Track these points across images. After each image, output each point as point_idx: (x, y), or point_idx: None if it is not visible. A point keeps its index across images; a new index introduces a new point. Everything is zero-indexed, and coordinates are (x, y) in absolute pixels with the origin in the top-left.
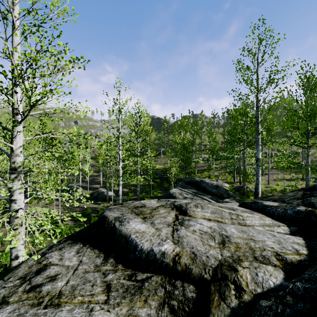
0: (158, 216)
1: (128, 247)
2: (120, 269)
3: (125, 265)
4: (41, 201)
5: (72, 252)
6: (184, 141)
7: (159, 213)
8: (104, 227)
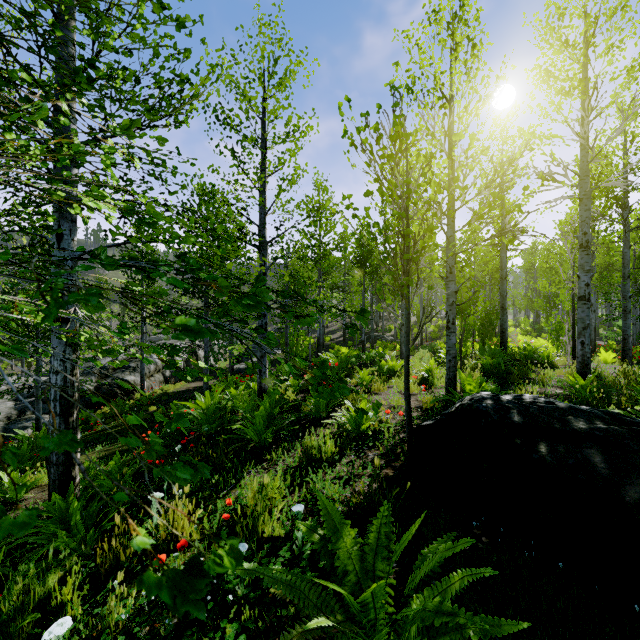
0: None
1: None
2: None
3: None
4: None
5: None
6: None
7: None
8: None
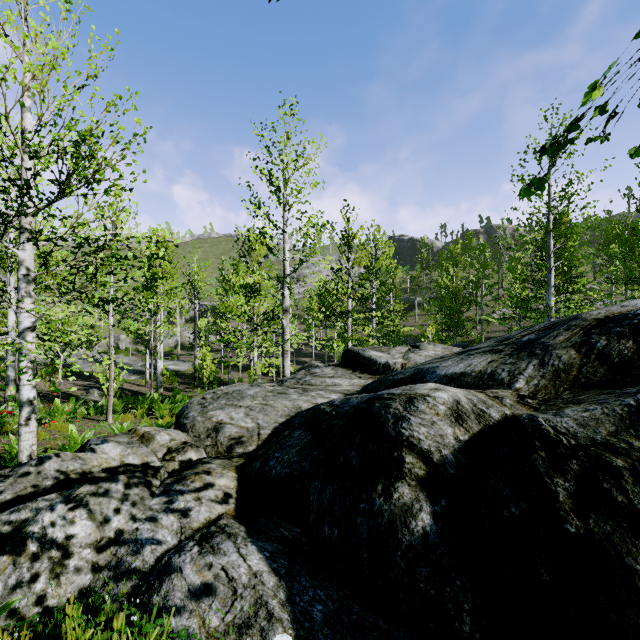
0: (394, 350)
1: (370, 364)
2: (365, 374)
3: (368, 373)
4: (238, 374)
5: (329, 369)
6: (454, 283)
7: (395, 349)
8: (351, 354)
